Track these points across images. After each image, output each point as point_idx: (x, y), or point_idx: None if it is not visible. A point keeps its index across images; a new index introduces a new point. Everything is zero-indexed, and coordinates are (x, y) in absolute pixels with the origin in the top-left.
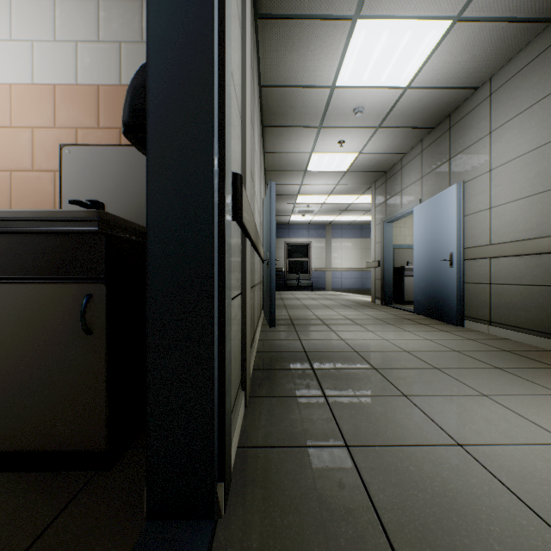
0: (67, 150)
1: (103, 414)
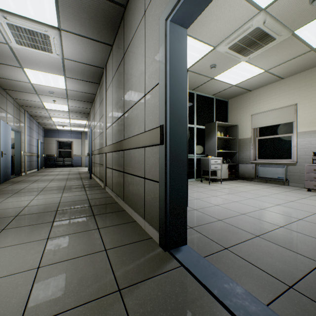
0: None
1: None
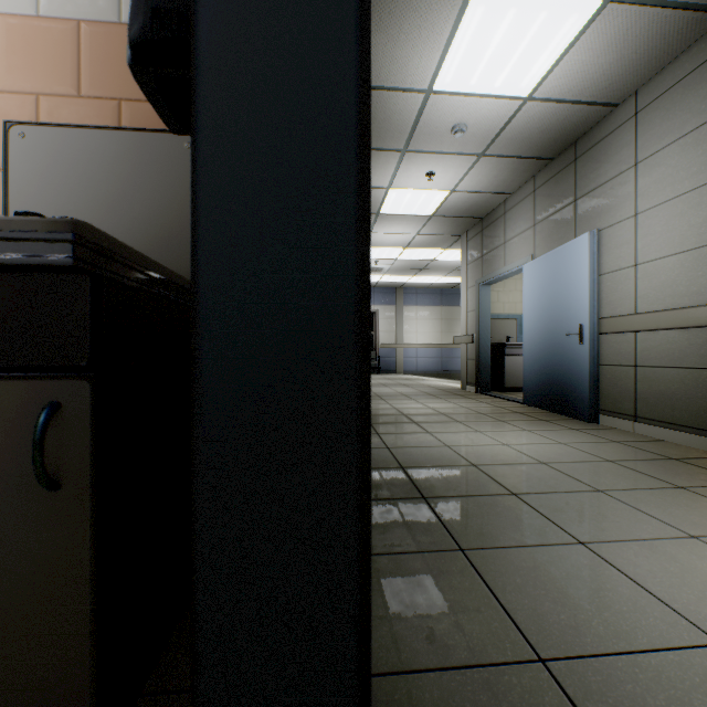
0: (19, 132)
1: (85, 659)
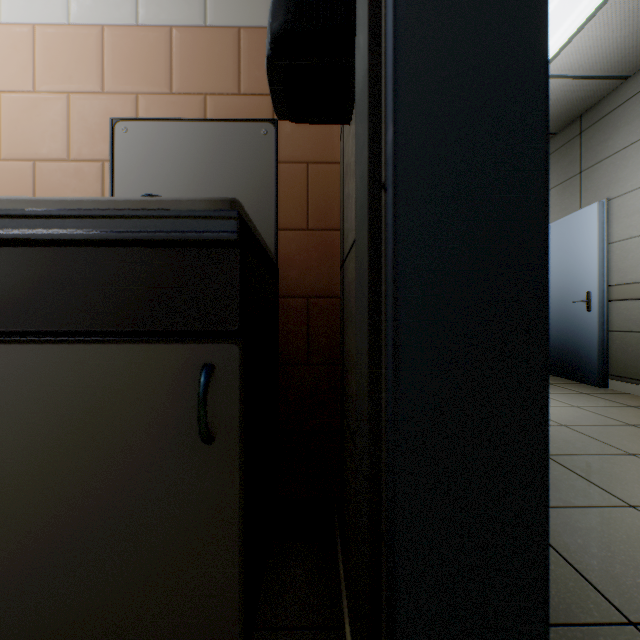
0: (122, 127)
1: (234, 597)
